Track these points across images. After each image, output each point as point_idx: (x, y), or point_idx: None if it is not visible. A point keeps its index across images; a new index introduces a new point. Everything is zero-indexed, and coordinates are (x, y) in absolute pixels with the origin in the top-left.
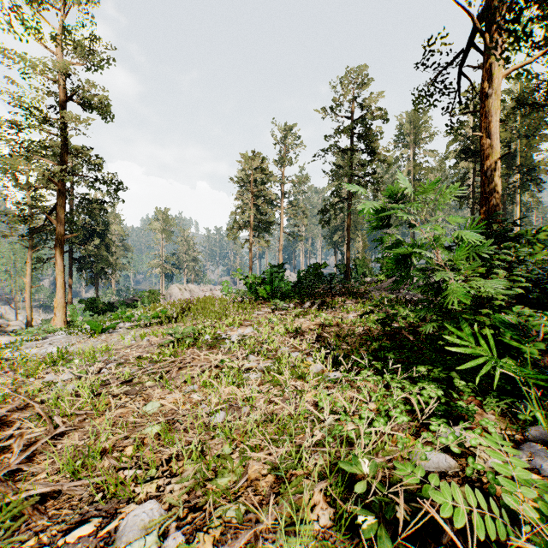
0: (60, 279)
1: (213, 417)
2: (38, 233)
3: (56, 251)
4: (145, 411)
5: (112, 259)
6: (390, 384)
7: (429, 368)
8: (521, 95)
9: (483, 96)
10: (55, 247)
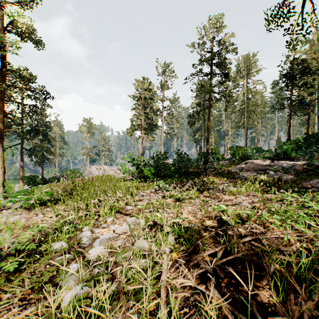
0: (0, 162)
1: None
2: None
3: None
4: None
5: (53, 149)
6: None
7: None
8: None
9: None
10: None
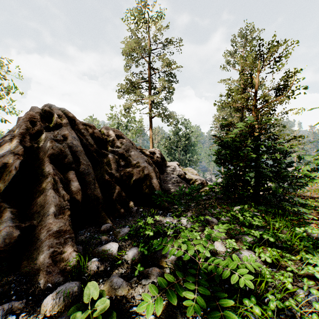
0: None
1: None
2: None
3: None
4: None
5: None
6: None
7: None
8: None
9: None
10: None
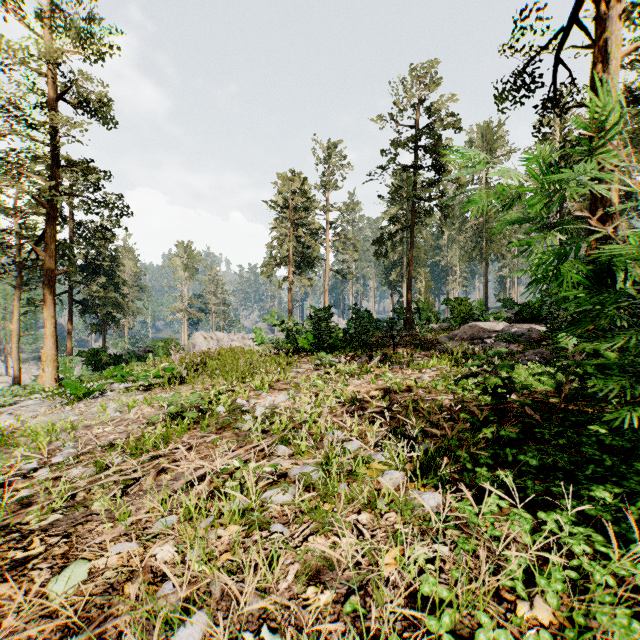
0: (50, 325)
1: (176, 637)
2: (29, 269)
3: (45, 290)
4: (48, 595)
5: (123, 302)
6: (561, 540)
7: (616, 492)
8: (632, 91)
9: (594, 83)
10: (43, 285)
